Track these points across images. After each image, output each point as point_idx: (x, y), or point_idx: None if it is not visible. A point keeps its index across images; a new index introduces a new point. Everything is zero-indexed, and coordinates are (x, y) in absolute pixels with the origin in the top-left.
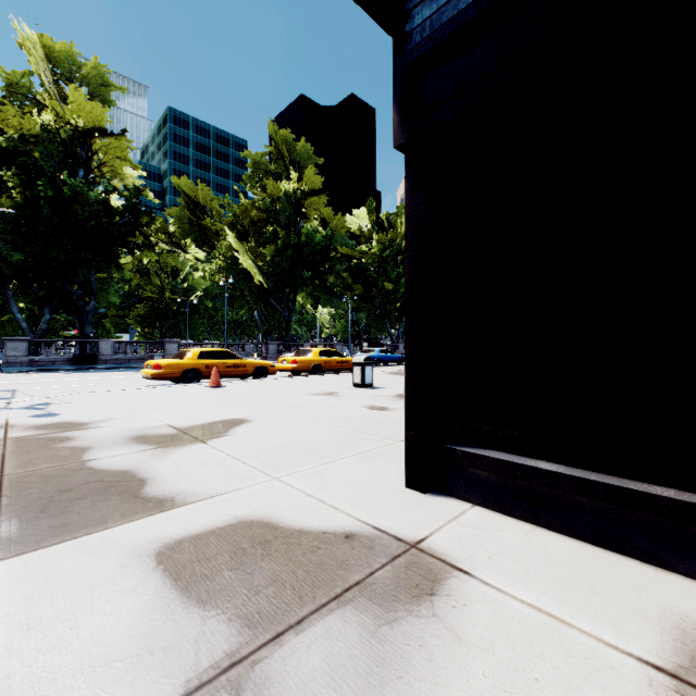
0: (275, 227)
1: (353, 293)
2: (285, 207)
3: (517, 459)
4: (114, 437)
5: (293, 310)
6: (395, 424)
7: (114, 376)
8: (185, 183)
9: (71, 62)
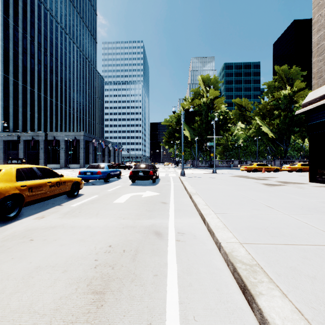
0: (279, 111)
1: None
2: (284, 101)
3: (323, 177)
4: (255, 177)
5: (288, 145)
6: None
7: (227, 170)
8: (237, 100)
9: (208, 80)
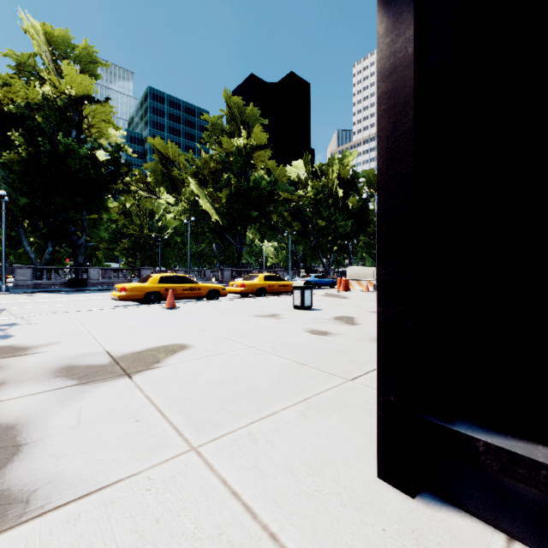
0: (229, 176)
1: (293, 229)
2: (237, 159)
3: None
4: (40, 368)
5: (243, 243)
6: (340, 354)
7: (94, 297)
8: (158, 142)
9: (66, 45)
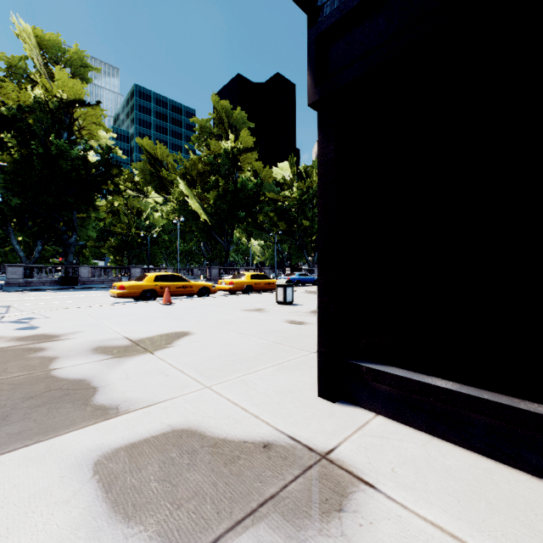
0: (217, 177)
1: (278, 228)
2: (225, 161)
3: (415, 376)
4: (79, 348)
5: (231, 242)
6: (310, 337)
7: (89, 295)
8: (147, 143)
9: (57, 49)
